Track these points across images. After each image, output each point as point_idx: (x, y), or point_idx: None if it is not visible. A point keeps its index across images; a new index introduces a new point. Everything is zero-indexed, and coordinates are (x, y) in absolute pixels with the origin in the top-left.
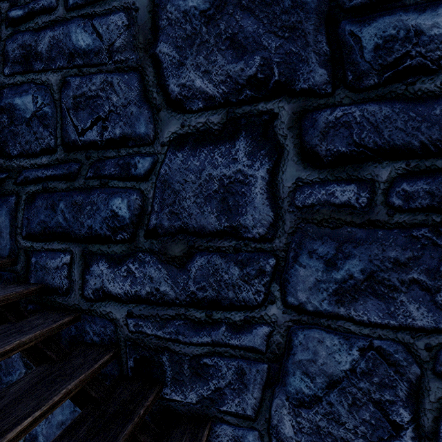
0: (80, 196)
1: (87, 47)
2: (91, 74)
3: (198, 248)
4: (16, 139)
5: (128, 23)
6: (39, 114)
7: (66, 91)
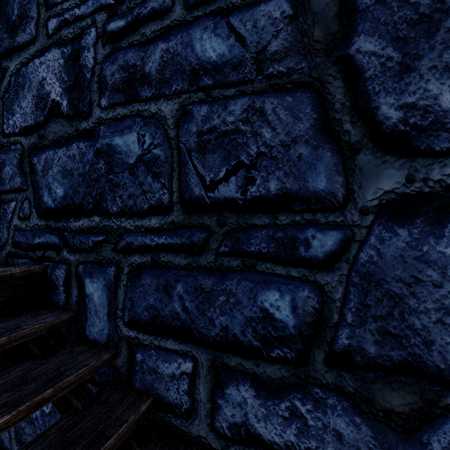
0: (208, 279)
1: (219, 58)
2: (226, 98)
3: (448, 410)
4: (116, 192)
5: (292, 11)
6: (147, 159)
7: (186, 125)
